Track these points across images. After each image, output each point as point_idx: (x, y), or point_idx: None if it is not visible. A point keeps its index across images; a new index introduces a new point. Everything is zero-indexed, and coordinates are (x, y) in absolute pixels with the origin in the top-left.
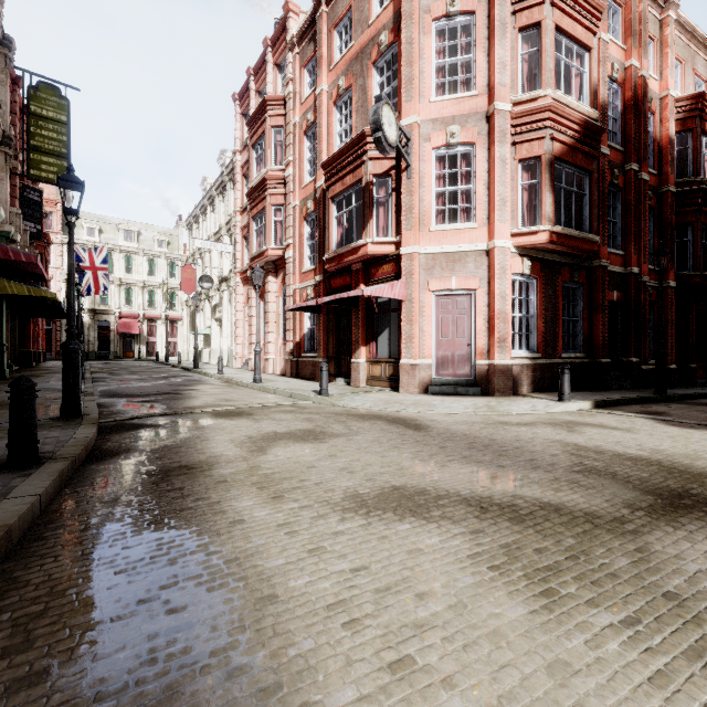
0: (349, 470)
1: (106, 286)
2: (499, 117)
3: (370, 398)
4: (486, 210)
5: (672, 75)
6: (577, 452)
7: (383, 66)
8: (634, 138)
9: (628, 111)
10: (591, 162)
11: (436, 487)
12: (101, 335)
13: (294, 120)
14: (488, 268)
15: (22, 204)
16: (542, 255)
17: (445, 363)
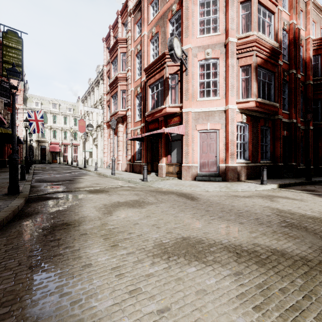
0: (157, 225)
1: (42, 129)
2: (231, 45)
3: (168, 182)
4: (224, 90)
5: (311, 28)
6: (280, 213)
7: (174, 22)
8: (294, 57)
9: (291, 44)
10: (275, 68)
11: (207, 238)
12: (41, 152)
13: (131, 49)
14: (225, 119)
15: (0, 89)
16: (251, 113)
17: (204, 165)
